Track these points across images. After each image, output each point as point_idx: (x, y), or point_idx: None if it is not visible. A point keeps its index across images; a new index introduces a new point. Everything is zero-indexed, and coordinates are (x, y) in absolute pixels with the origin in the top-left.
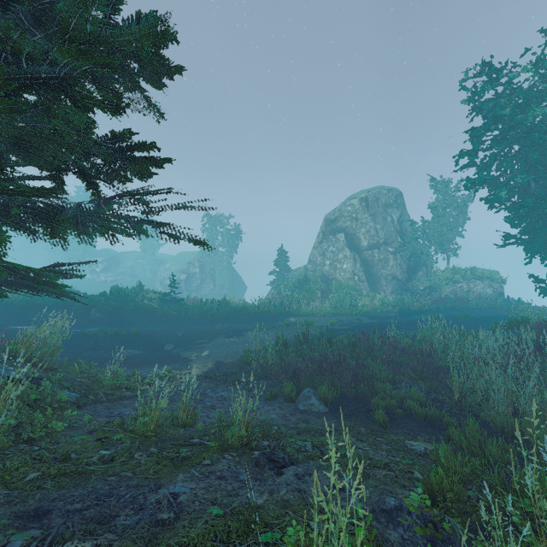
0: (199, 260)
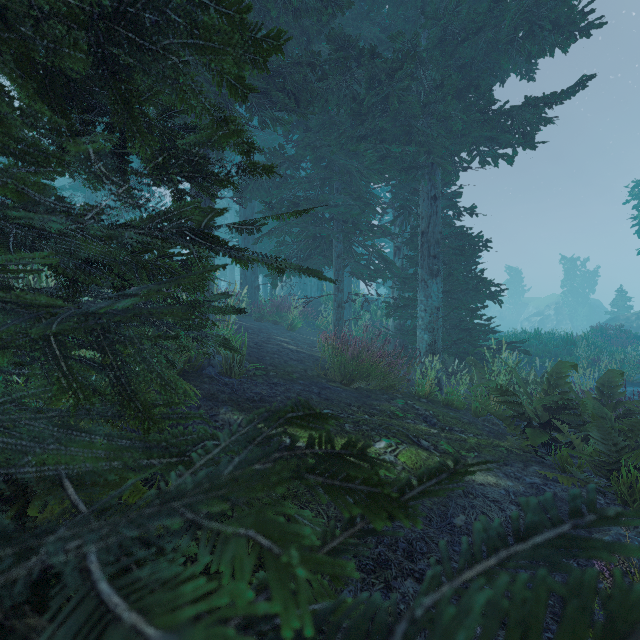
0: (556, 303)
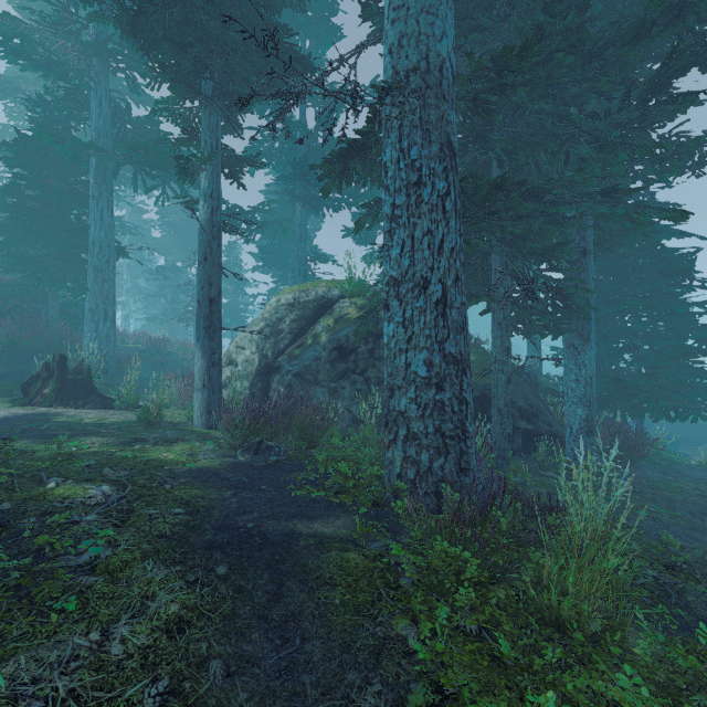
0: None
